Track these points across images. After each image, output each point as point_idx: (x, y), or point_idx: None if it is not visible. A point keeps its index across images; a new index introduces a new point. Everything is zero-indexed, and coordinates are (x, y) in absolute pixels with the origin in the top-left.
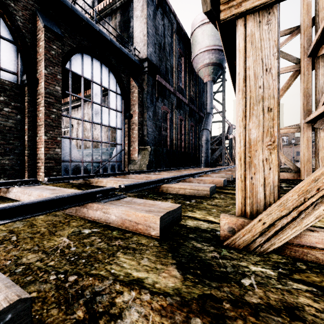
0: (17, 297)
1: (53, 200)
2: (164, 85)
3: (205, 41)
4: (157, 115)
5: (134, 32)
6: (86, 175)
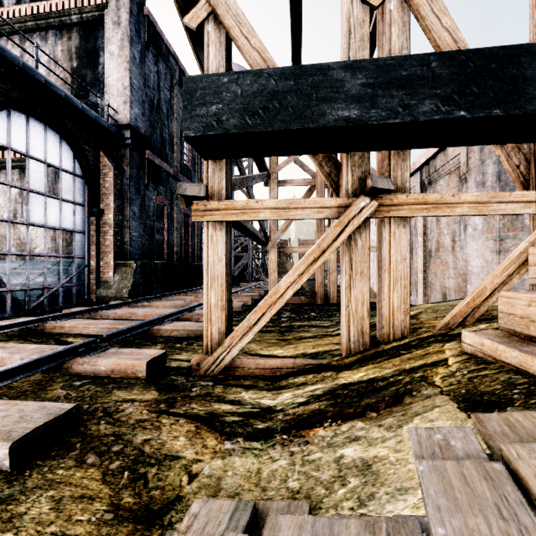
0: (76, 404)
1: (40, 360)
2: (159, 165)
3: None
4: (146, 211)
5: (107, 76)
6: (34, 320)
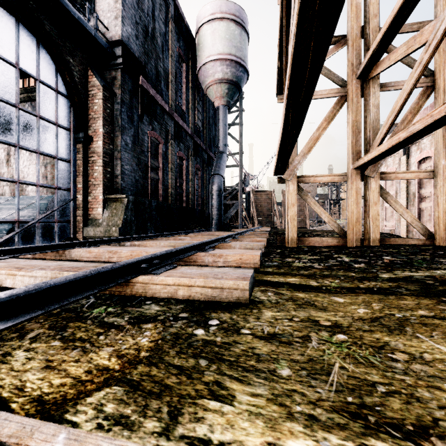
0: None
1: None
2: (154, 97)
3: (217, 45)
4: (140, 144)
5: None
6: None
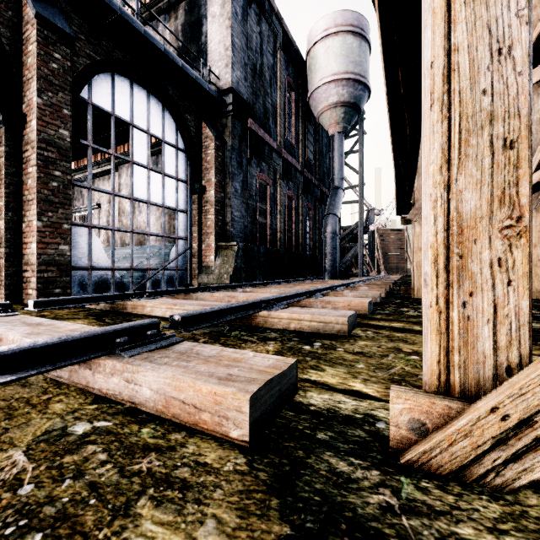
0: None
1: (4, 357)
2: (262, 138)
3: (331, 64)
4: (249, 189)
5: (209, 42)
6: (114, 295)
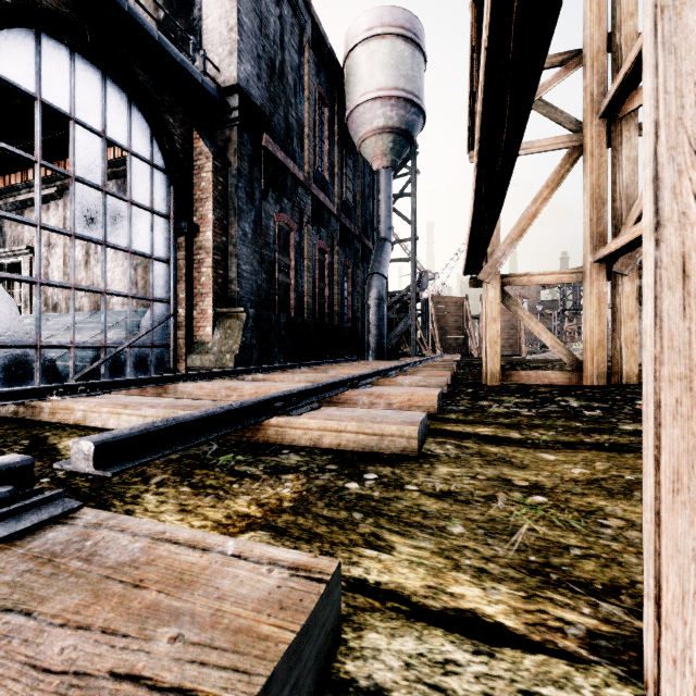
0: None
1: None
2: (283, 163)
3: (377, 76)
4: (264, 234)
5: (204, 17)
6: (14, 391)
